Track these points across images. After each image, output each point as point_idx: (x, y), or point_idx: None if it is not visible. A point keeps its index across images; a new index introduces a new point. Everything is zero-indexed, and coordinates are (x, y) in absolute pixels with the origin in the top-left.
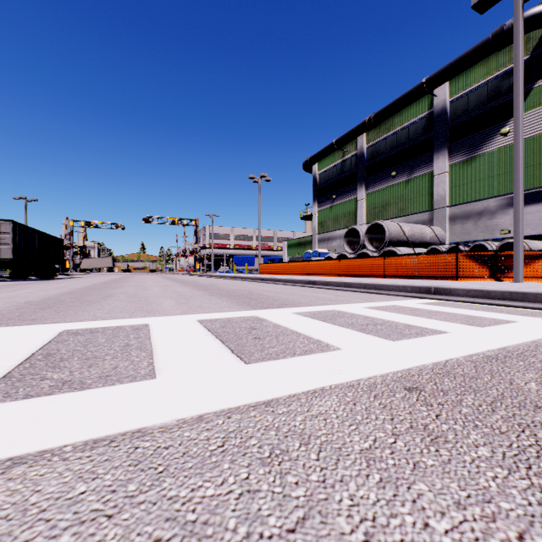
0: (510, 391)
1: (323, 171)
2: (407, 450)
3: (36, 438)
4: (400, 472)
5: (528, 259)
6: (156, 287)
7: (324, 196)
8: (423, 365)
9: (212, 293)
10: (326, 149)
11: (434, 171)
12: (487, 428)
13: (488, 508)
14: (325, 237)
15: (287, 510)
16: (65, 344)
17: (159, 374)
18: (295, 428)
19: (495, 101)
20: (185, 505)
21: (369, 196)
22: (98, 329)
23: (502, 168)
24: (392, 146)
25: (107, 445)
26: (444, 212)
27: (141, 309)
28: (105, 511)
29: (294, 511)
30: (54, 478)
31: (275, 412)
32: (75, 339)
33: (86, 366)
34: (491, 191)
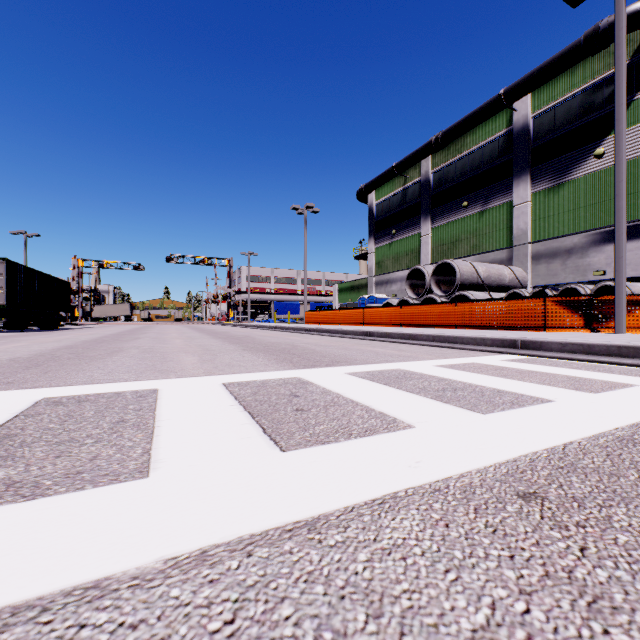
0: None
1: (380, 201)
2: (554, 630)
3: None
4: None
5: (630, 305)
6: (178, 340)
7: (382, 231)
8: (534, 453)
9: (245, 347)
10: (384, 175)
11: (513, 200)
12: None
13: None
14: (383, 280)
15: None
16: (37, 419)
17: (155, 470)
18: (357, 577)
19: (588, 116)
20: None
21: (436, 231)
22: (89, 396)
23: (596, 196)
24: (463, 170)
25: (33, 619)
26: (525, 250)
27: (152, 368)
28: None
29: None
30: None
31: (324, 544)
32: (53, 411)
33: (53, 455)
34: (583, 224)
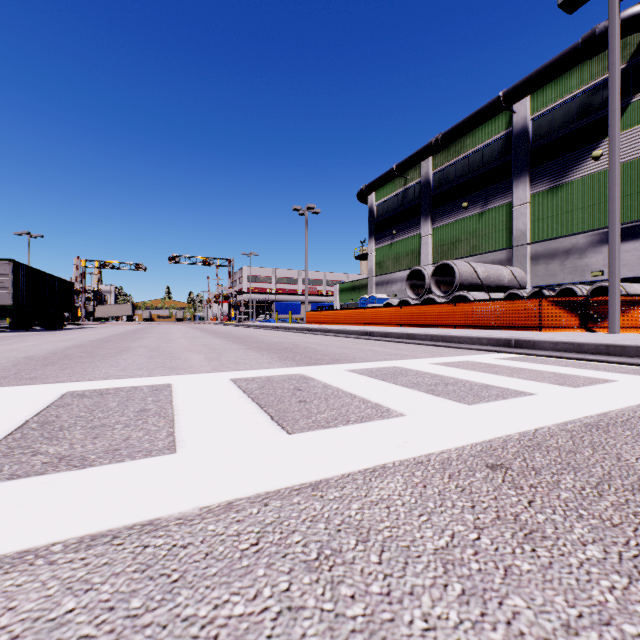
0: (618, 469)
1: (381, 202)
2: (495, 549)
3: (18, 533)
4: (488, 581)
5: (625, 306)
6: (182, 339)
7: (383, 232)
8: (508, 435)
9: (249, 346)
10: (385, 176)
11: (512, 202)
12: (595, 518)
13: (607, 633)
14: (384, 280)
15: (340, 636)
16: (67, 409)
17: (180, 447)
18: (351, 519)
19: (586, 118)
20: (205, 629)
21: (436, 232)
22: (110, 389)
23: (594, 197)
24: (463, 172)
25: (109, 542)
26: (524, 251)
27: (163, 366)
28: (97, 639)
29: (349, 638)
30: (35, 589)
31: (325, 498)
32: (81, 402)
33: (91, 437)
34: (581, 226)
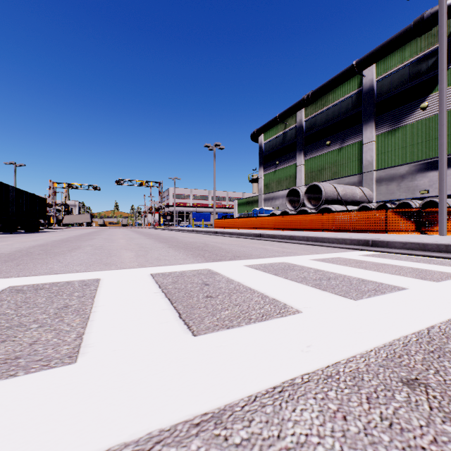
0: None
1: (267, 141)
2: None
3: None
4: None
5: (449, 215)
6: (122, 239)
7: (269, 162)
8: (405, 337)
9: (170, 245)
10: (270, 122)
11: (362, 140)
12: None
13: None
14: (270, 197)
15: None
16: None
17: (83, 355)
18: None
19: (416, 80)
20: None
21: (307, 162)
22: (46, 284)
23: (422, 137)
24: (327, 119)
25: None
26: (371, 175)
27: (99, 262)
28: None
29: None
30: None
31: (229, 442)
32: (13, 298)
33: None
34: (412, 157)
